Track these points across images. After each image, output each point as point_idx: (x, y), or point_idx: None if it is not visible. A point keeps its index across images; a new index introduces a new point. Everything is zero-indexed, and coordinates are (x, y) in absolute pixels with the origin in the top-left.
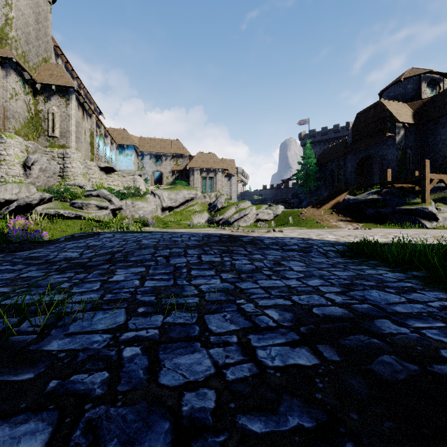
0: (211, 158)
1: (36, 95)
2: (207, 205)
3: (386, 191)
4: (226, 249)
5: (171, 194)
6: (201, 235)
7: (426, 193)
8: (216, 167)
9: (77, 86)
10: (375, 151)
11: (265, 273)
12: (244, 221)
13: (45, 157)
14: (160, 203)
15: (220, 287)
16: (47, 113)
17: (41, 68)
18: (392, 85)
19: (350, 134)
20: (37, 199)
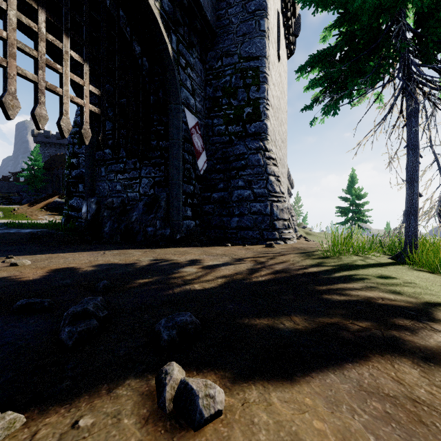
0: None
1: None
2: None
3: None
4: None
5: None
6: None
7: None
8: None
9: None
10: None
11: None
12: None
13: None
14: None
15: None
16: None
17: None
18: None
19: None
20: None
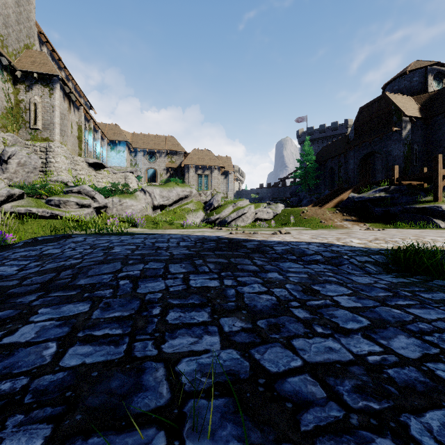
0: (207, 155)
1: (16, 83)
2: (202, 204)
3: (394, 189)
4: (227, 263)
5: (163, 191)
6: (193, 238)
7: (439, 191)
8: (212, 165)
9: (63, 76)
10: (379, 146)
11: (298, 315)
12: (242, 220)
13: (24, 150)
14: (151, 201)
15: (220, 367)
16: (28, 103)
17: (22, 54)
18: (397, 78)
19: (353, 129)
20: (4, 195)
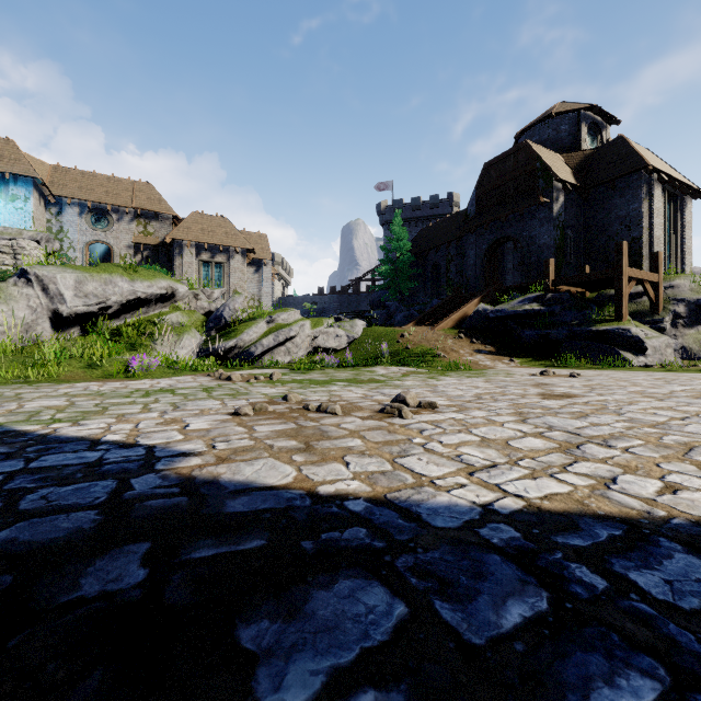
0: (220, 227)
1: None
2: (201, 316)
3: (552, 298)
4: None
5: (88, 281)
6: None
7: (624, 303)
8: (230, 245)
9: None
10: (517, 229)
11: None
12: (286, 351)
13: None
14: (50, 304)
15: None
16: None
17: None
18: (537, 123)
19: (474, 199)
20: None
